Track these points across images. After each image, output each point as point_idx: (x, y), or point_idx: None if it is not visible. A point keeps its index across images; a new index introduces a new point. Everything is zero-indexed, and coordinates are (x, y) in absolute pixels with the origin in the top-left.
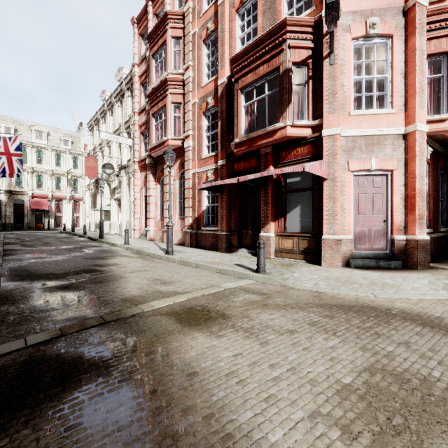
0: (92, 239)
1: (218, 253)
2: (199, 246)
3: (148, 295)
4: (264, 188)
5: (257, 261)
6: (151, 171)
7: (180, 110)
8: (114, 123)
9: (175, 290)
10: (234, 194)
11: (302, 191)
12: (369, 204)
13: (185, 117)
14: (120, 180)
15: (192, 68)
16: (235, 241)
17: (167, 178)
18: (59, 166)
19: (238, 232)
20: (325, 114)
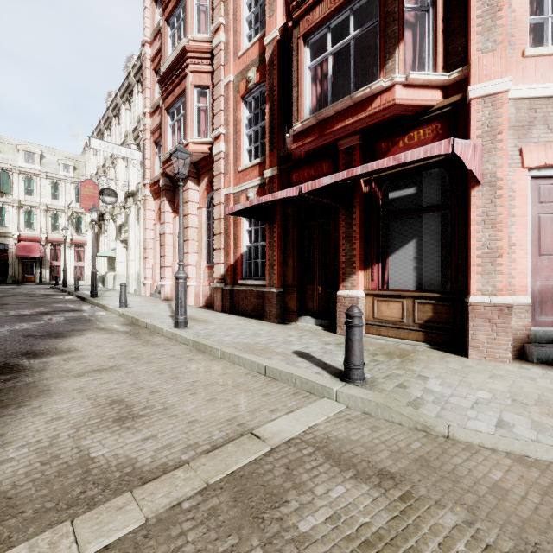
0: (80, 298)
1: (265, 323)
2: (235, 311)
3: (30, 493)
4: (347, 211)
5: (345, 355)
6: (167, 196)
7: (207, 99)
8: (121, 134)
9: (133, 454)
10: (291, 225)
11: (420, 212)
12: None
13: (213, 108)
14: (127, 213)
15: (225, 28)
16: (293, 304)
17: (188, 205)
18: (57, 199)
19: (298, 289)
20: (476, 54)
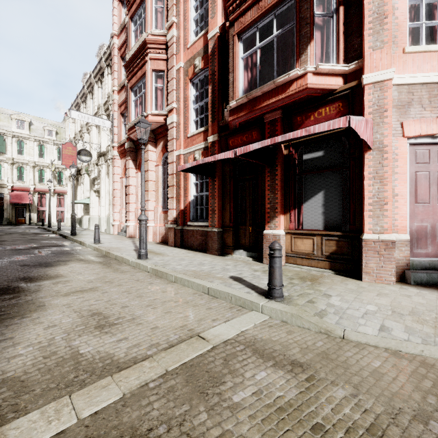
0: (62, 236)
1: (208, 255)
2: (184, 246)
3: (37, 377)
4: (271, 168)
5: (269, 279)
6: (131, 156)
7: (162, 81)
8: (94, 106)
9: (111, 351)
10: (228, 180)
11: (327, 170)
12: (432, 188)
13: (168, 87)
14: (99, 169)
15: (177, 25)
16: (230, 241)
17: (148, 163)
18: (43, 157)
19: (234, 229)
20: (368, 51)
